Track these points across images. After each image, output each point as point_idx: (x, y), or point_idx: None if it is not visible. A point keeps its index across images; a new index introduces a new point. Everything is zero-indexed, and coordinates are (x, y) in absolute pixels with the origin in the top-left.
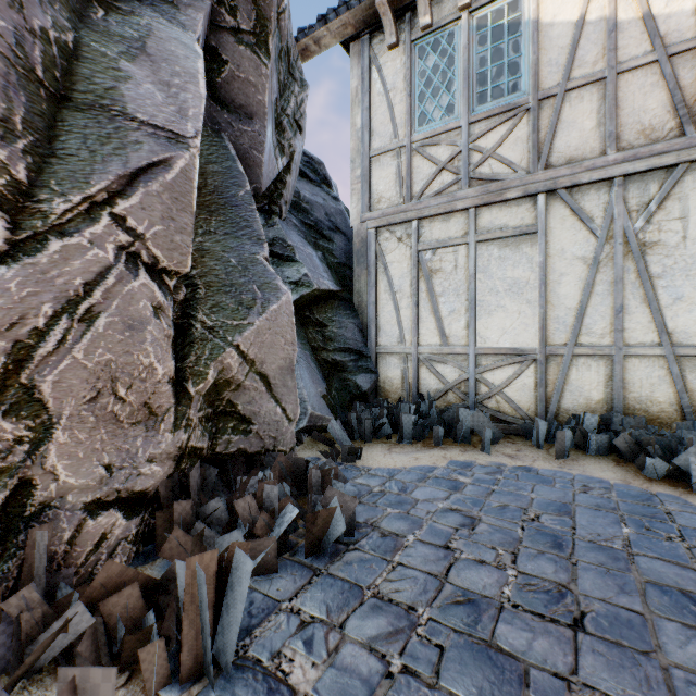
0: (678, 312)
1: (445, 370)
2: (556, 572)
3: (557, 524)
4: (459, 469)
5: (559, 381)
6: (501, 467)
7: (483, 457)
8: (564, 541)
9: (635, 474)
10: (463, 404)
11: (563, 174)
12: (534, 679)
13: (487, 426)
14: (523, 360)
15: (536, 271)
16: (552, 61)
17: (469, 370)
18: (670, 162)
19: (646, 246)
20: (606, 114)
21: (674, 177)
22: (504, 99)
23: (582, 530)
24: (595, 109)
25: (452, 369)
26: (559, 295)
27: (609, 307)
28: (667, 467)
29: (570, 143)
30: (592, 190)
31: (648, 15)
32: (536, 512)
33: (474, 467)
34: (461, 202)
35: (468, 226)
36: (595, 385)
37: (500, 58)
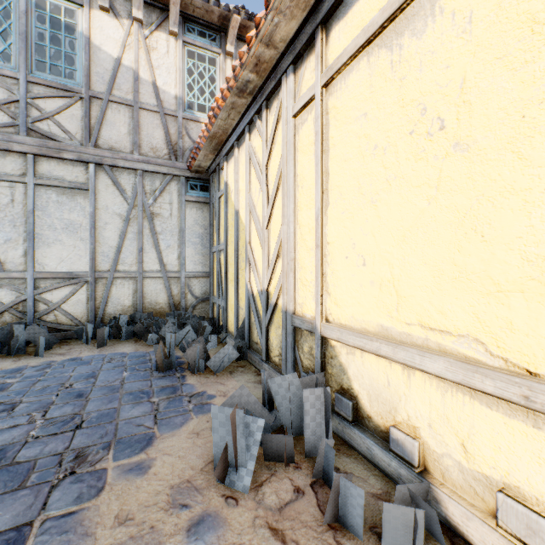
0: (169, 254)
1: (0, 293)
2: (74, 409)
3: (84, 384)
4: (9, 374)
5: (105, 295)
6: (53, 363)
7: (37, 360)
8: (86, 391)
9: (143, 345)
10: (22, 321)
11: (108, 156)
12: (40, 463)
13: (42, 335)
14: (78, 282)
15: (89, 218)
16: (101, 74)
17: (28, 292)
18: (165, 172)
19: (155, 215)
20: (134, 129)
21: (167, 181)
22: (62, 79)
23: (100, 382)
24: (128, 122)
25: (9, 292)
26: (105, 237)
27: (136, 248)
28: (158, 337)
29: (112, 136)
30: (126, 173)
31: (155, 84)
32: (72, 383)
33: (26, 369)
34: (19, 146)
35: (27, 168)
36: (128, 296)
37: (59, 45)
